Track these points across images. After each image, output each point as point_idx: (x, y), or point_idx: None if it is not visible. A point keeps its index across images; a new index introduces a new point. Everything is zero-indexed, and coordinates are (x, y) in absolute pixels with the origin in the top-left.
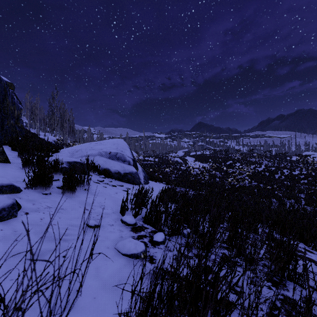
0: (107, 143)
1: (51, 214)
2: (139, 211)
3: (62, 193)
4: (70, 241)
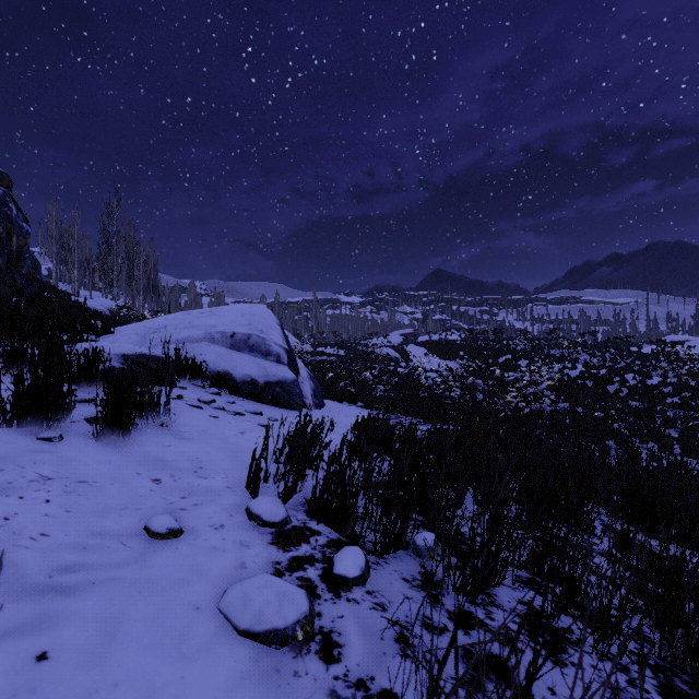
0: (228, 313)
1: (45, 499)
2: (297, 483)
3: (94, 436)
4: (80, 593)
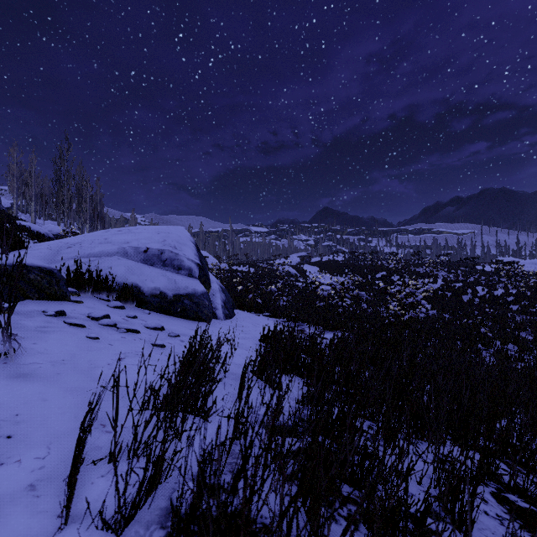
0: (144, 231)
1: None
2: (157, 471)
3: None
4: None
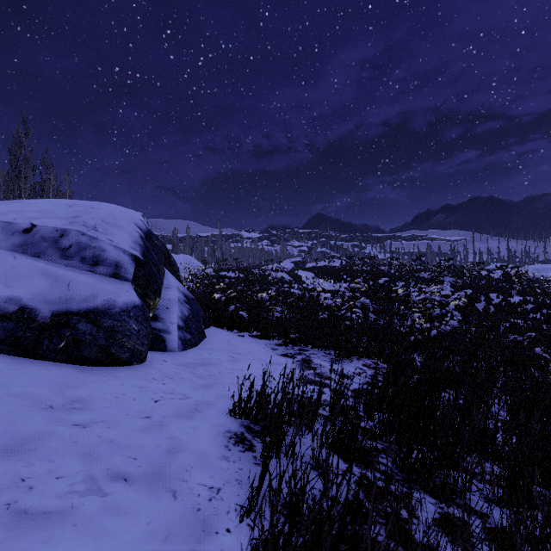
0: (45, 202)
1: None
2: None
3: None
4: None
